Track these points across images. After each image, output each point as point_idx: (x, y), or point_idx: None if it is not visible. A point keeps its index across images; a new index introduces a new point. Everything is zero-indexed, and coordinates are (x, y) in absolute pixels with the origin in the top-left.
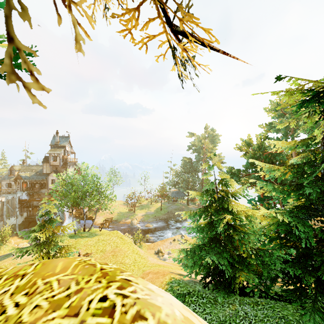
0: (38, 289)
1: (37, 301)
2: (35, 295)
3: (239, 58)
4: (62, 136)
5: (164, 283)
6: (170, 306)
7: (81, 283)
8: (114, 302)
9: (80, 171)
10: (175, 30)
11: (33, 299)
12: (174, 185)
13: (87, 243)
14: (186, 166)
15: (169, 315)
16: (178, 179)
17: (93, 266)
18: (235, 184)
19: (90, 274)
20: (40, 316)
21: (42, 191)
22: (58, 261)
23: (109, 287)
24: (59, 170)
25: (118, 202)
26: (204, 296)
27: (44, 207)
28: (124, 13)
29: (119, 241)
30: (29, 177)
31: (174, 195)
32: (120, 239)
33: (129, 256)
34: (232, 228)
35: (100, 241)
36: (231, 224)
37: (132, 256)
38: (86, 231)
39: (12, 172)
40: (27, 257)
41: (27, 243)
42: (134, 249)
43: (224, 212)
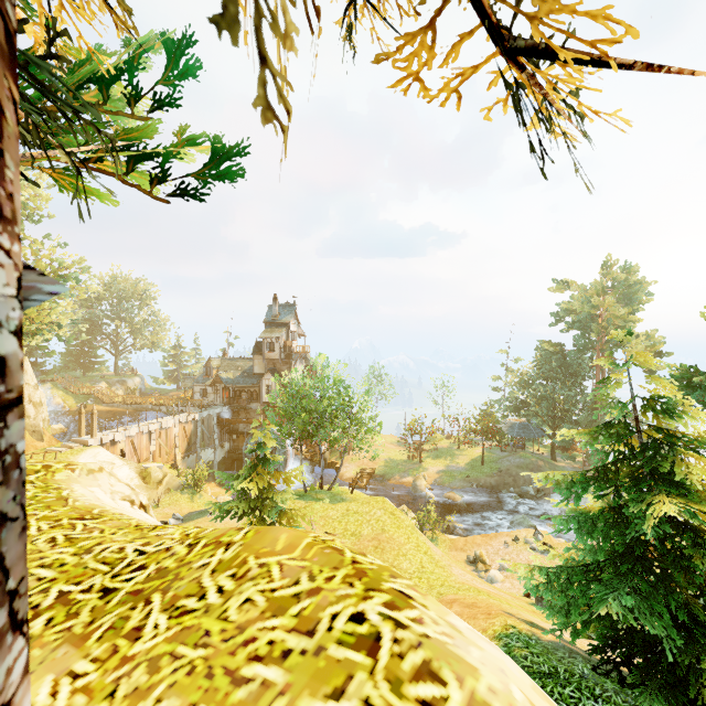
0: (249, 573)
1: (248, 593)
2: (245, 582)
3: (698, 71)
4: (283, 304)
5: (490, 633)
6: (501, 675)
7: (317, 578)
8: (377, 630)
9: (314, 372)
10: (511, 48)
11: (242, 587)
12: (517, 407)
13: (327, 513)
14: (548, 364)
15: (496, 691)
16: (526, 396)
17: (339, 553)
18: (699, 413)
19: (334, 566)
20: (253, 617)
21: (251, 405)
22: (279, 532)
23: (369, 599)
24: (279, 369)
25: (386, 437)
26: (598, 695)
27: (256, 435)
28: (398, 46)
29: (387, 519)
30: (233, 381)
31: (517, 432)
32: (391, 515)
33: (410, 557)
34: (688, 532)
35: (351, 514)
36: (686, 522)
37: (416, 557)
38: (325, 490)
39: (208, 371)
40: (230, 521)
41: (229, 497)
42: (421, 543)
43: (662, 488)
